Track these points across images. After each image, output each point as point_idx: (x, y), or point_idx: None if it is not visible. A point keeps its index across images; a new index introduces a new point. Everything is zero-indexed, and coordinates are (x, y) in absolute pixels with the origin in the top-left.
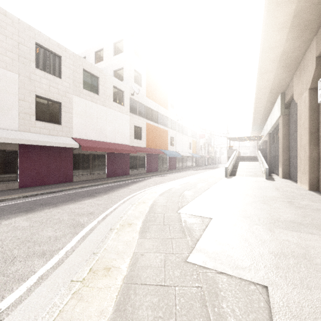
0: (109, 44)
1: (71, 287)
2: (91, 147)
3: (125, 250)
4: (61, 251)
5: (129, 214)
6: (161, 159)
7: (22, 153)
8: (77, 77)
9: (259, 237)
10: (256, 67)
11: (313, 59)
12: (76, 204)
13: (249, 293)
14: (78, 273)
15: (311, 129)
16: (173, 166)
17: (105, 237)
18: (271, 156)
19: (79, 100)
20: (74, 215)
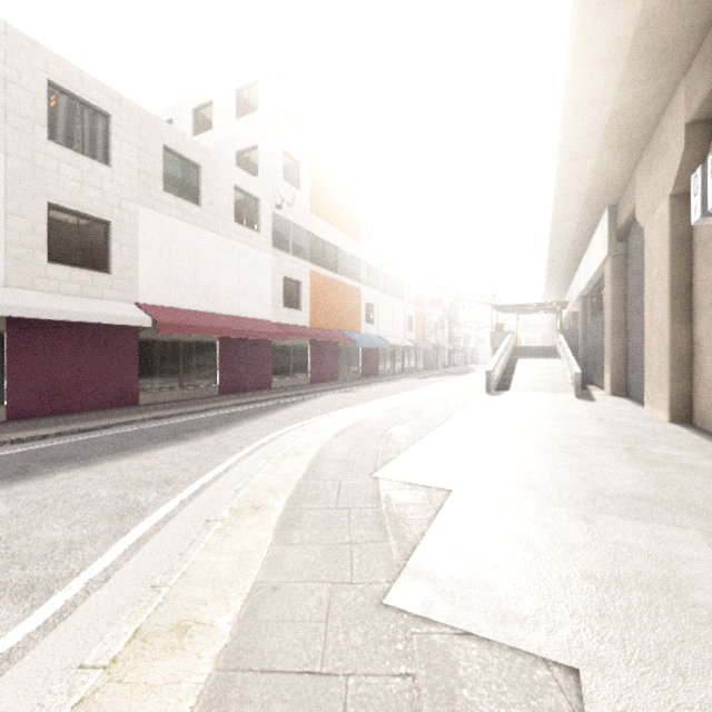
0: (226, 92)
1: (76, 686)
2: (181, 325)
3: (235, 575)
4: (75, 579)
5: (258, 482)
6: (344, 353)
7: (15, 339)
8: (150, 165)
9: (560, 538)
10: (554, 149)
11: (679, 130)
12: (138, 458)
13: (533, 689)
14: (103, 644)
15: (674, 285)
16: (373, 369)
17: (190, 542)
18: (586, 347)
19: (153, 217)
20: (127, 487)
